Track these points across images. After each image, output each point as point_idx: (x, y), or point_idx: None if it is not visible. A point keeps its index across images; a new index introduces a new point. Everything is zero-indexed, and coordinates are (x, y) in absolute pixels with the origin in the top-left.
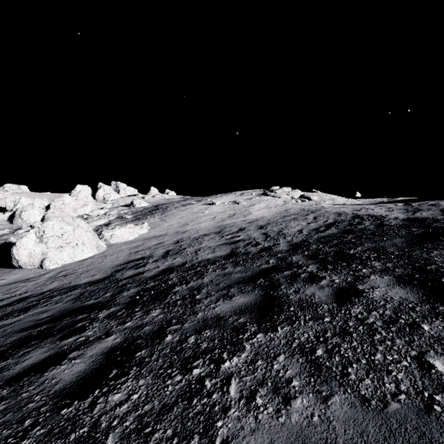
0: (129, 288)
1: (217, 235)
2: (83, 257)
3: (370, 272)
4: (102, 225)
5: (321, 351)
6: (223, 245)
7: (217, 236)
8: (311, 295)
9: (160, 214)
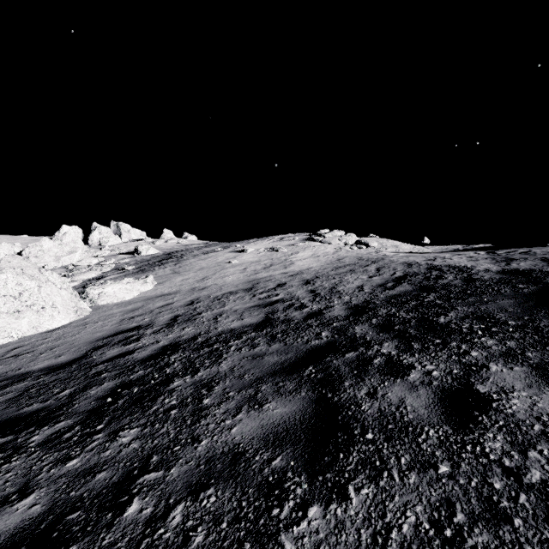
0: (103, 380)
1: (247, 293)
2: (53, 326)
3: (487, 358)
4: (92, 279)
5: None
6: (254, 307)
7: (247, 294)
8: (398, 403)
9: (173, 264)
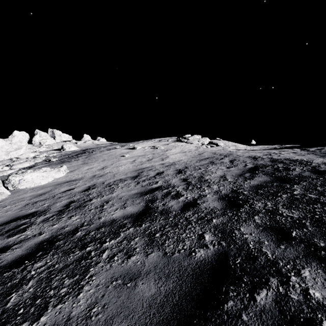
0: None
1: (133, 180)
2: None
3: None
4: (25, 168)
5: None
6: (137, 195)
7: (133, 181)
8: None
9: (85, 157)
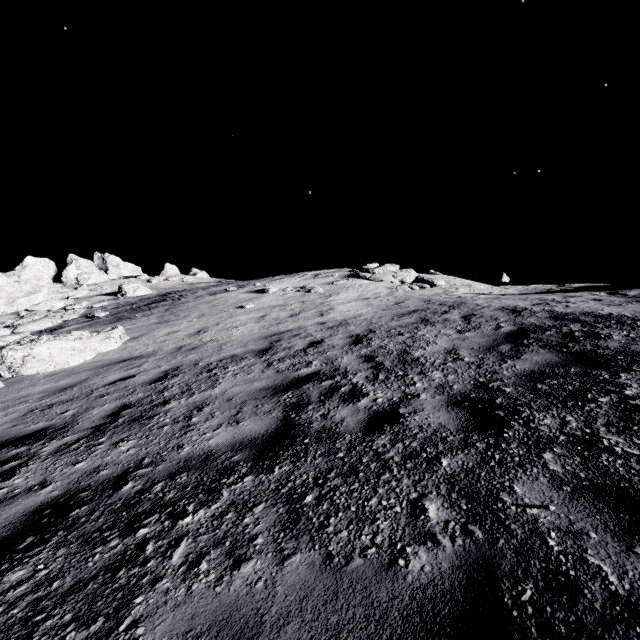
0: None
1: (259, 359)
2: None
3: None
4: (43, 331)
5: None
6: (265, 392)
7: (258, 361)
8: None
9: (164, 308)
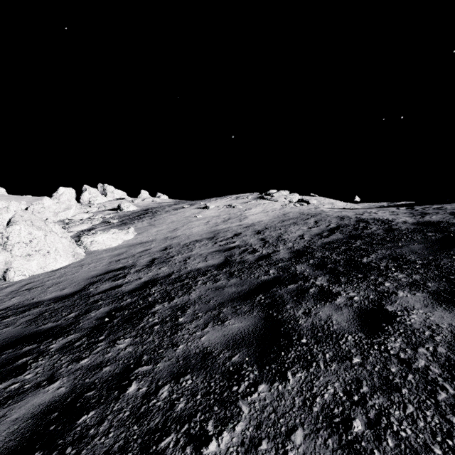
0: (100, 306)
1: (210, 241)
2: (56, 267)
3: (396, 287)
4: (84, 231)
5: (360, 423)
6: (216, 252)
7: (210, 242)
8: (326, 319)
9: (149, 218)
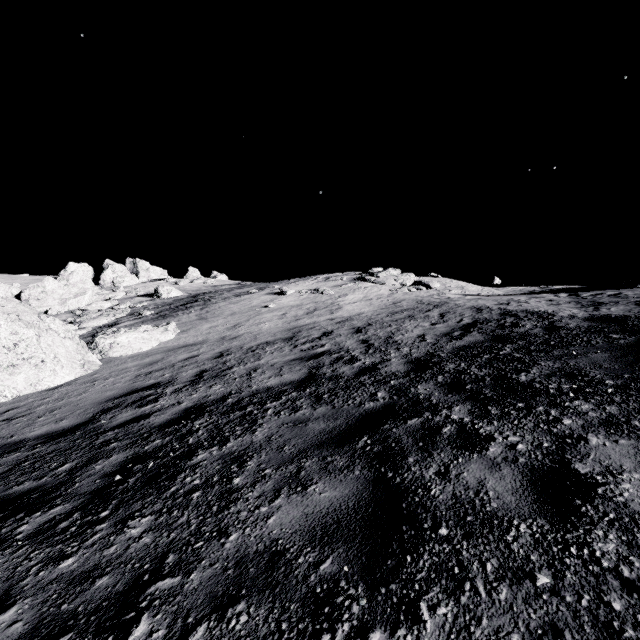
0: (111, 451)
1: (287, 344)
2: (54, 383)
3: (583, 428)
4: (103, 327)
5: None
6: (295, 361)
7: (287, 345)
8: (477, 486)
9: (199, 308)
